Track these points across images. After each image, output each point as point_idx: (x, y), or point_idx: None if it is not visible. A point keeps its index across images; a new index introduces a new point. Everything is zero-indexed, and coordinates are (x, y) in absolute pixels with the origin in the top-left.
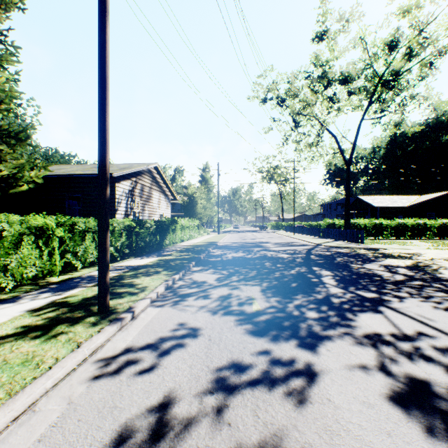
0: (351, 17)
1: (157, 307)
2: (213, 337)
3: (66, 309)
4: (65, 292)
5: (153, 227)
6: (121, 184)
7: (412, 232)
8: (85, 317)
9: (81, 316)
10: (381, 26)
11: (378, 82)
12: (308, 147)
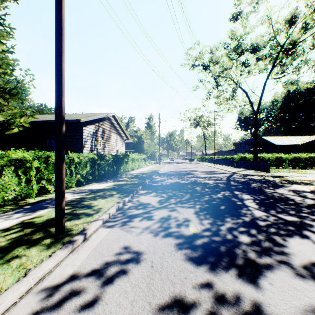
0: (260, 0)
1: (107, 228)
2: (155, 264)
3: (29, 230)
4: (34, 213)
5: (111, 159)
6: (87, 128)
7: (305, 163)
8: (42, 239)
9: (39, 238)
10: (283, 7)
11: (280, 50)
12: (225, 100)
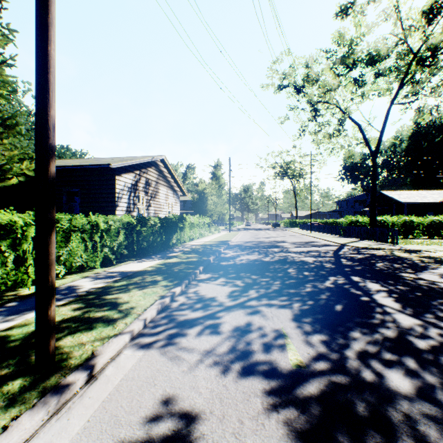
0: None
1: (137, 351)
2: None
3: None
4: (18, 317)
5: (157, 224)
6: (122, 177)
7: None
8: (7, 379)
9: (3, 377)
10: None
11: (412, 60)
12: (328, 137)
